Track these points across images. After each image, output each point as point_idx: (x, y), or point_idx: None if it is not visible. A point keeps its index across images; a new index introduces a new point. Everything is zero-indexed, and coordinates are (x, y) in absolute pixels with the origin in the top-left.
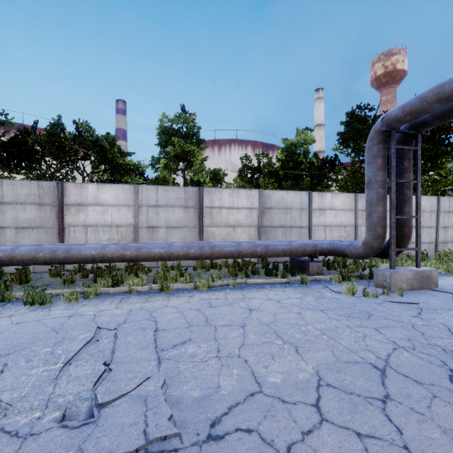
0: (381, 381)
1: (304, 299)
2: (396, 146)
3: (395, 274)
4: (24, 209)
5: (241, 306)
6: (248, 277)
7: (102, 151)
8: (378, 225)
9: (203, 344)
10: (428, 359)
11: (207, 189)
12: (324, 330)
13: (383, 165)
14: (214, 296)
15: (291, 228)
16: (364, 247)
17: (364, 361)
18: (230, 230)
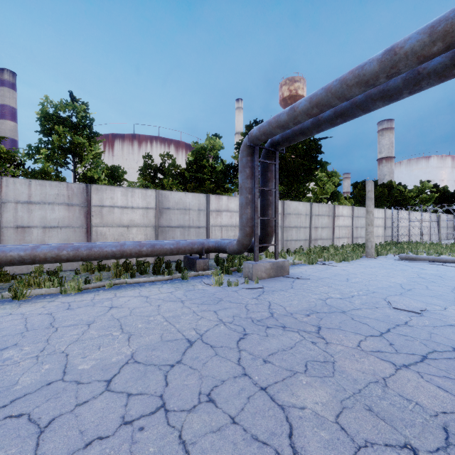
0: (183, 351)
1: (173, 293)
2: (259, 159)
3: (256, 266)
4: None
5: (103, 305)
6: (134, 277)
7: None
8: (246, 225)
9: (28, 346)
10: (235, 328)
11: (95, 186)
12: (169, 318)
13: (250, 174)
14: (80, 298)
15: (189, 228)
16: (238, 244)
17: (184, 337)
18: (124, 230)
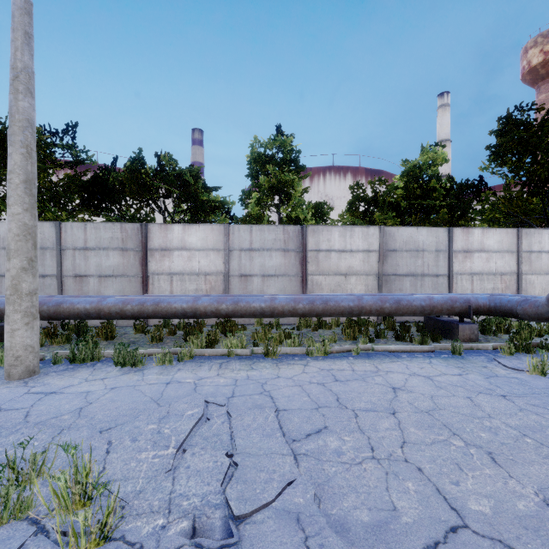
0: None
1: (466, 377)
2: None
3: None
4: (107, 255)
5: (379, 383)
6: (372, 342)
7: (186, 186)
8: None
9: (346, 436)
10: None
11: (311, 227)
12: (523, 429)
13: None
14: (335, 365)
15: (423, 276)
16: None
17: None
18: (341, 279)
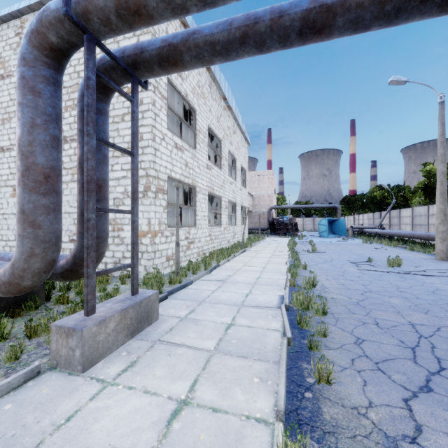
0: None
1: None
2: None
3: None
4: None
5: None
6: None
7: None
8: None
9: None
10: None
11: None
12: None
13: None
14: None
15: None
16: None
17: None
18: None
